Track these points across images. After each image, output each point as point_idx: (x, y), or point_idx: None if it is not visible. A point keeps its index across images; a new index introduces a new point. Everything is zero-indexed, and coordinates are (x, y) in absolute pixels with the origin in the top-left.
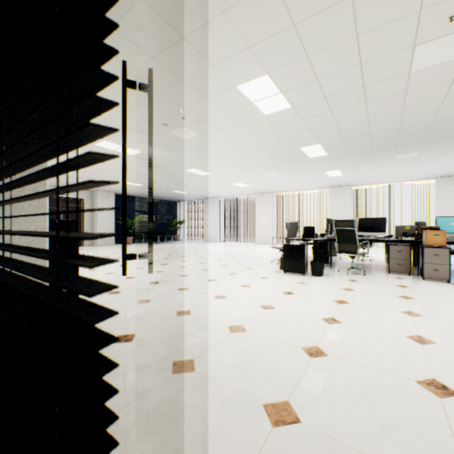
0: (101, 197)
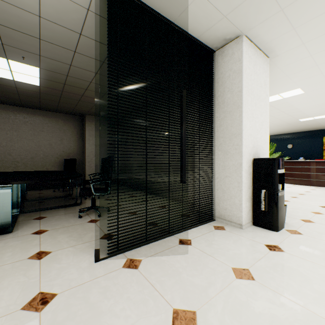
0: None
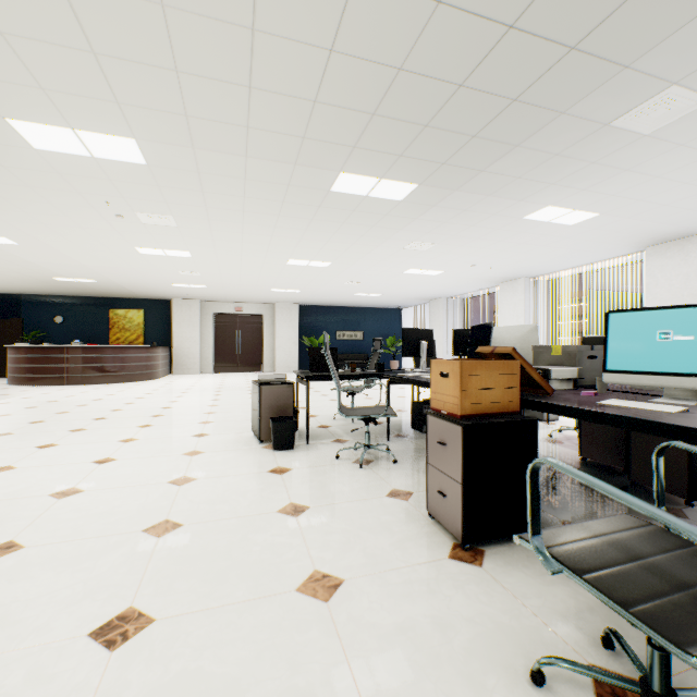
0: (281, 311)
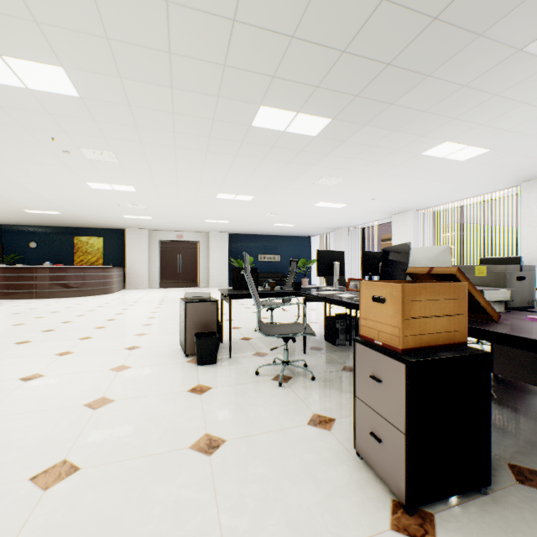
0: (214, 238)
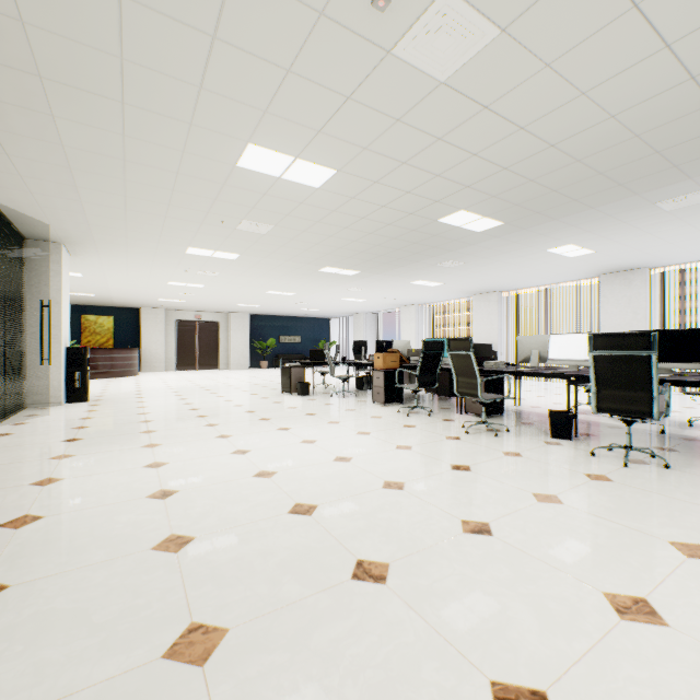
0: (235, 319)
